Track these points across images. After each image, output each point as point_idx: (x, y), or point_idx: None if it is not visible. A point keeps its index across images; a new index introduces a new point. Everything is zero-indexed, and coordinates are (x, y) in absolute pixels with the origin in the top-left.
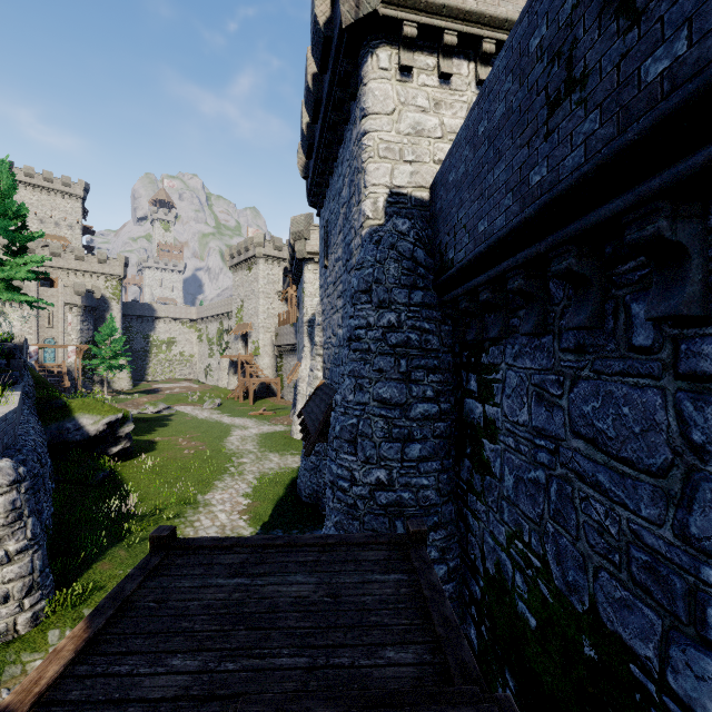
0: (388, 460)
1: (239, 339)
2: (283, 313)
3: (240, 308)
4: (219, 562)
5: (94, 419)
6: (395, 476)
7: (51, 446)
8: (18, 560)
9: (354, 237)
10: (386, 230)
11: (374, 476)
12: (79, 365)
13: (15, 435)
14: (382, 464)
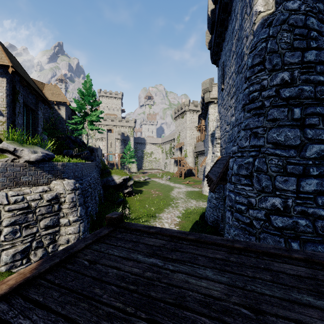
0: (283, 190)
1: (178, 150)
2: (198, 136)
3: (178, 136)
4: (144, 242)
5: (118, 177)
6: (290, 204)
7: (104, 187)
8: (73, 225)
9: (245, 42)
10: (277, 13)
11: (269, 202)
12: (119, 161)
13: (82, 174)
14: (277, 193)
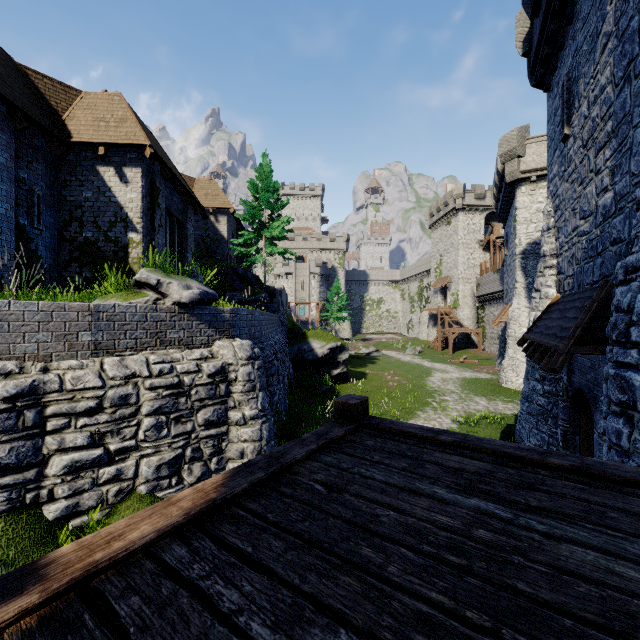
0: None
1: (438, 293)
2: (484, 261)
3: (439, 263)
4: (434, 461)
5: (320, 344)
6: None
7: (294, 362)
8: (251, 425)
9: None
10: None
11: None
12: (318, 317)
13: (261, 333)
14: None
